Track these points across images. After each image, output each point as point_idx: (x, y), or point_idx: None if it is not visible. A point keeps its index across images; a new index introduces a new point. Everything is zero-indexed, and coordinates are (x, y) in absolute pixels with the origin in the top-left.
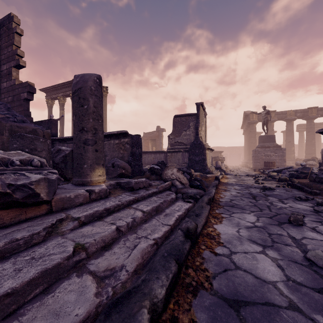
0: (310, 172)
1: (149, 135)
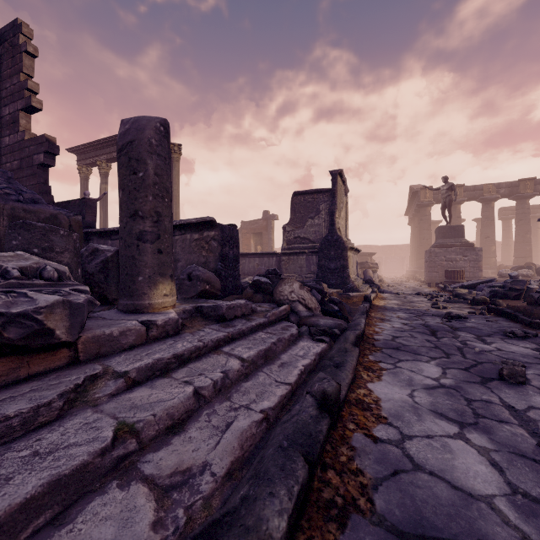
0: (525, 289)
1: (251, 226)
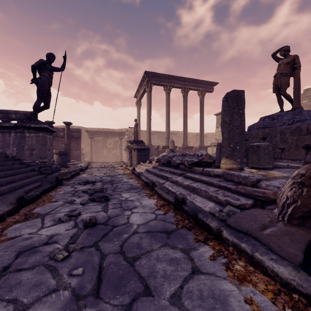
0: None
1: None
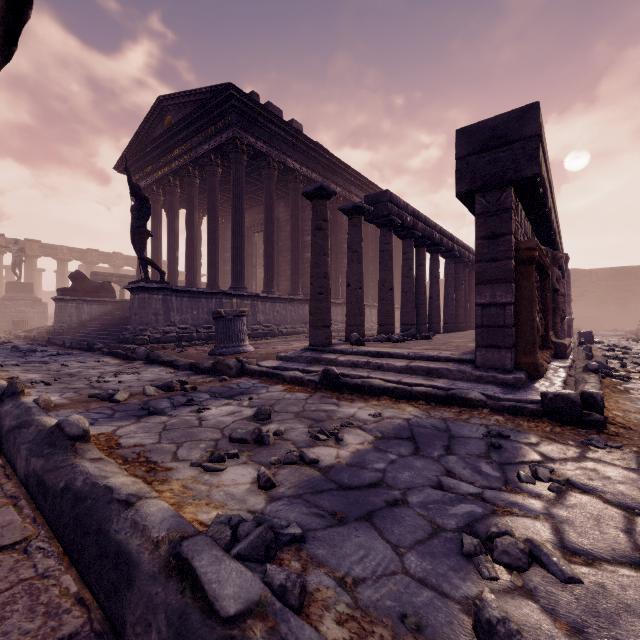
0: None
1: None
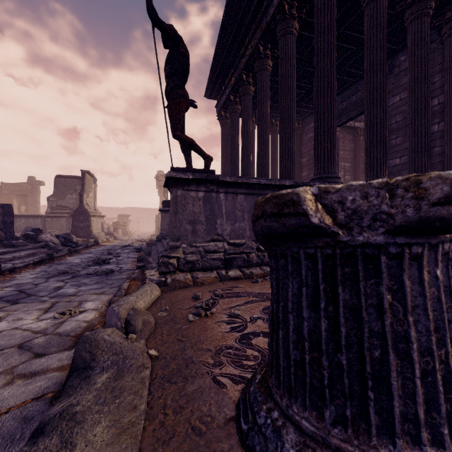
0: None
1: (14, 188)
